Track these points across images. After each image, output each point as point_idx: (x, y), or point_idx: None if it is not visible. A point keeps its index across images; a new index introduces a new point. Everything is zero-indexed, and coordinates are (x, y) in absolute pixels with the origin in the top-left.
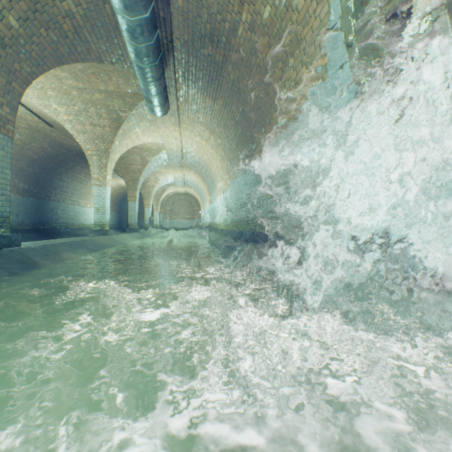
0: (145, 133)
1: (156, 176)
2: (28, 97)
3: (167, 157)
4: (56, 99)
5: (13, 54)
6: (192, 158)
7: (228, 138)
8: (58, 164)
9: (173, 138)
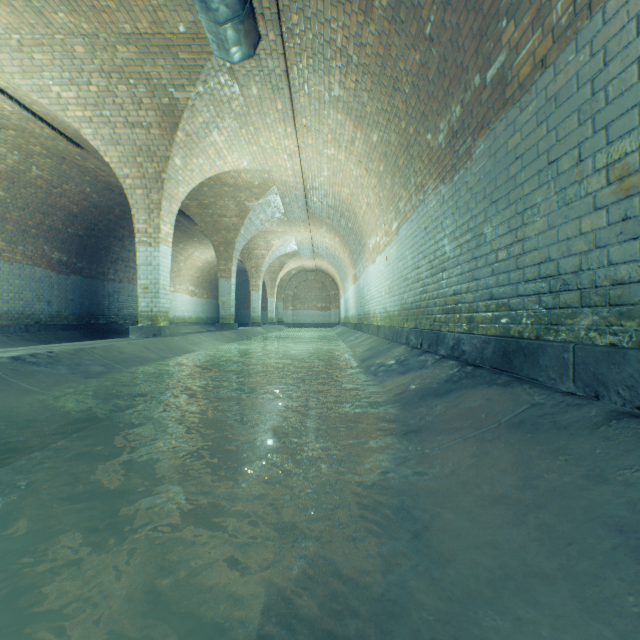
0: (233, 145)
1: (267, 239)
2: (5, 71)
3: (281, 202)
4: (54, 70)
5: None
6: (322, 200)
7: (397, 114)
8: (116, 223)
9: (285, 156)
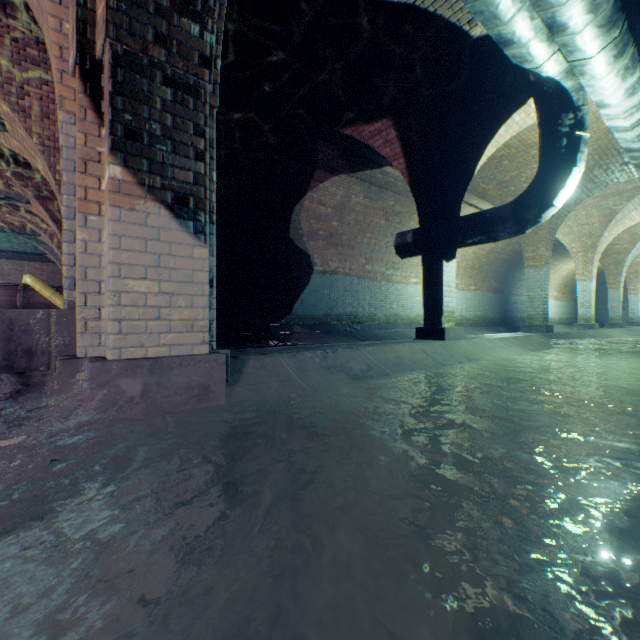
0: None
1: None
2: None
3: None
4: None
5: (554, 219)
6: None
7: None
8: (520, 259)
9: None
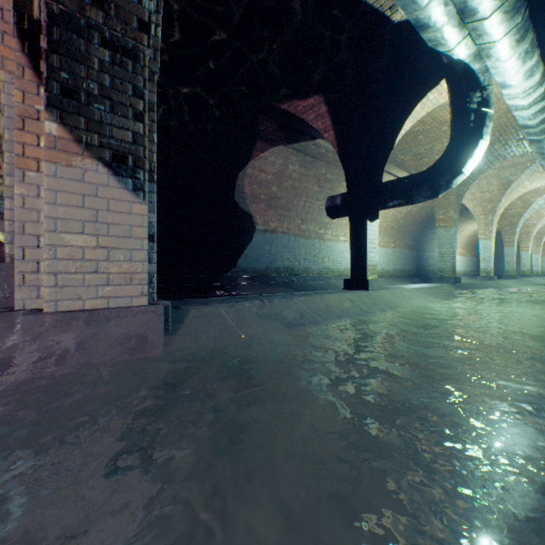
0: (533, 181)
1: (538, 212)
2: None
3: None
4: None
5: (461, 186)
6: None
7: None
8: (432, 221)
9: None
